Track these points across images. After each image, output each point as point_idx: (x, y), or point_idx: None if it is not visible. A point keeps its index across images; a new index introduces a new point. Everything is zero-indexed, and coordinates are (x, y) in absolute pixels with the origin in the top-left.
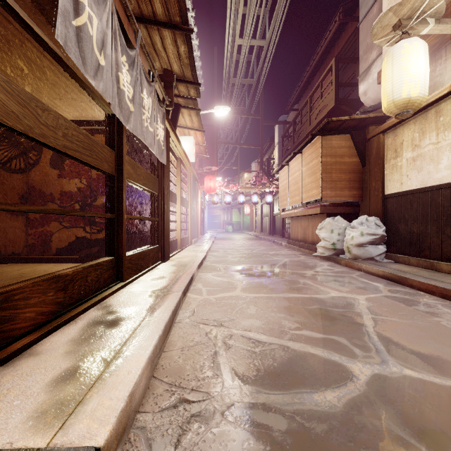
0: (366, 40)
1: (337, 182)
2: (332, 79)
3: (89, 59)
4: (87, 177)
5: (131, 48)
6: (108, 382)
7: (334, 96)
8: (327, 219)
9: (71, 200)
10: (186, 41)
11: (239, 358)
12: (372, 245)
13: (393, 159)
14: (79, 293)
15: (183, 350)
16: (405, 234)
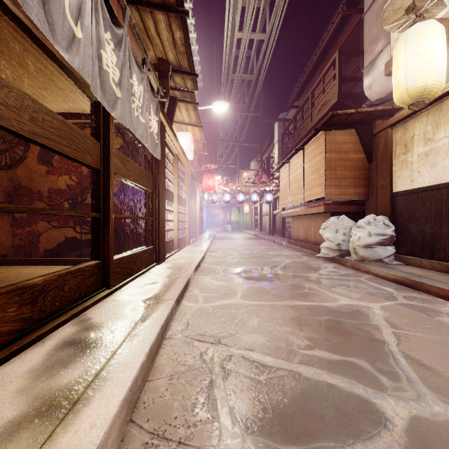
0: (371, 31)
1: (341, 180)
2: (335, 73)
3: (60, 26)
4: (77, 173)
5: (117, 26)
6: (61, 444)
7: (337, 90)
8: (331, 218)
9: (60, 198)
10: (181, 26)
11: (241, 390)
12: (380, 246)
13: (403, 155)
14: (53, 305)
15: (172, 378)
16: (416, 234)
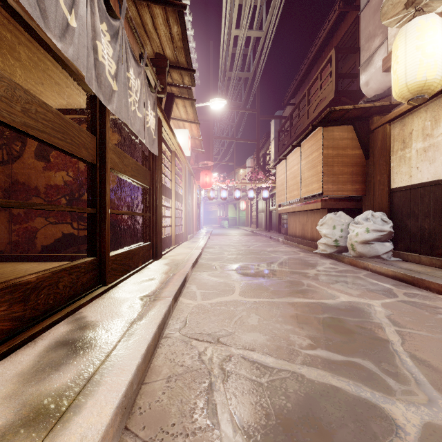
0: (368, 28)
1: (339, 176)
2: (331, 70)
3: (53, 13)
4: (74, 169)
5: (114, 18)
6: None
7: (334, 87)
8: (329, 214)
9: (57, 194)
10: (179, 20)
11: (242, 394)
12: (378, 242)
13: (401, 150)
14: (47, 303)
15: (169, 381)
16: (415, 230)
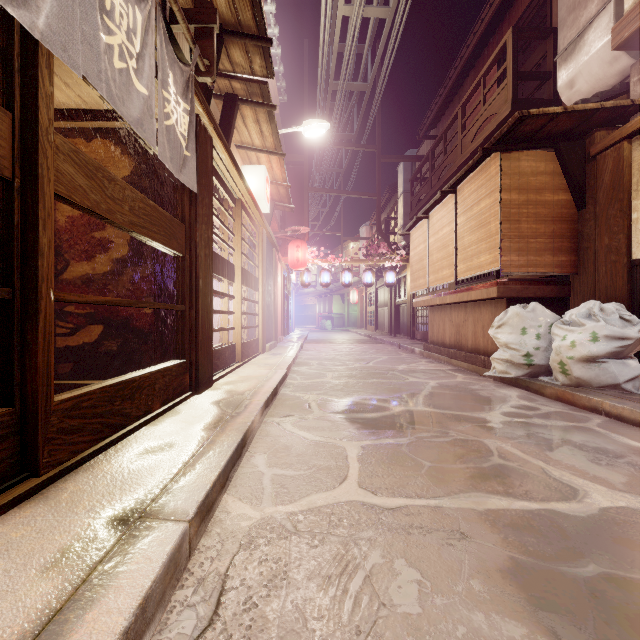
0: None
1: (529, 240)
2: (505, 67)
3: None
4: None
5: None
6: None
7: (510, 95)
8: (513, 308)
9: None
10: None
11: None
12: (615, 359)
13: None
14: None
15: None
16: None
